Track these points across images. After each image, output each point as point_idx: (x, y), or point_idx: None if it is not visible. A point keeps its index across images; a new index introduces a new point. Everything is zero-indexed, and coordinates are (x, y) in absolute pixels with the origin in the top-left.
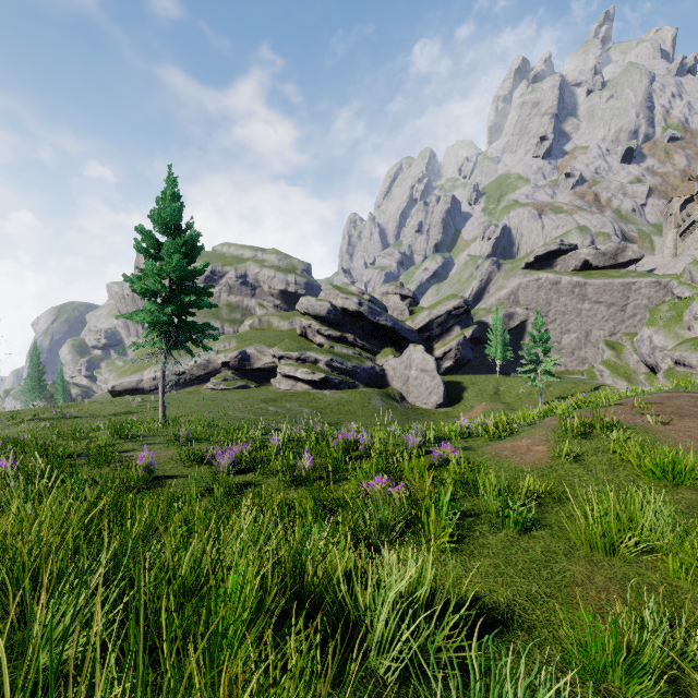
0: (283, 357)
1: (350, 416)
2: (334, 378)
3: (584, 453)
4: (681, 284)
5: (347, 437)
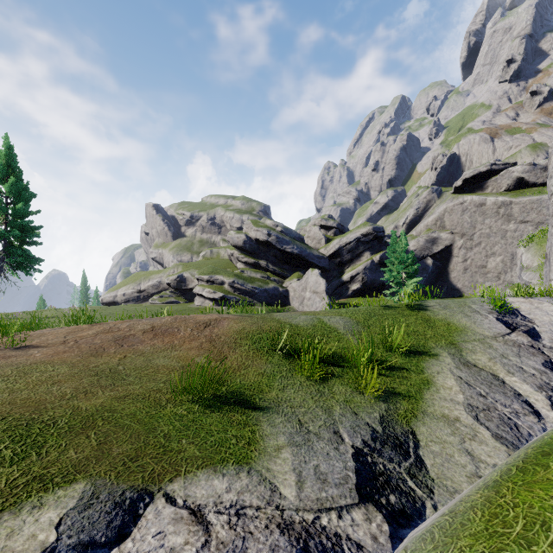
0: (198, 279)
1: None
2: (232, 297)
3: None
4: None
5: None
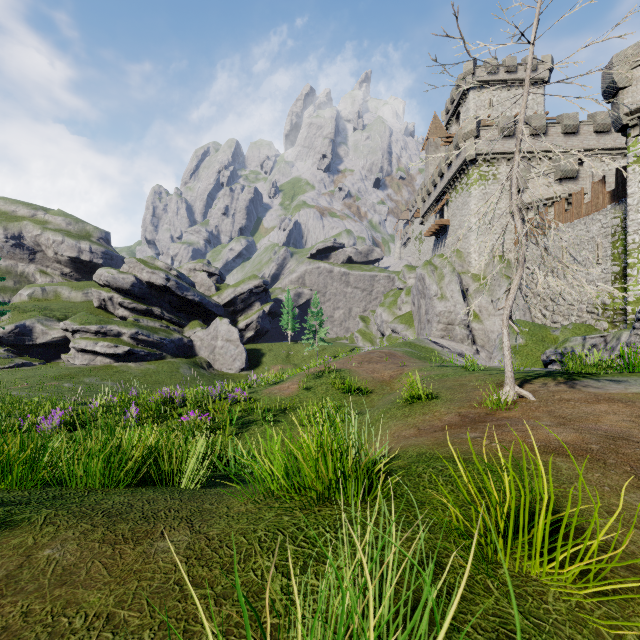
0: (78, 330)
1: (158, 385)
2: (140, 351)
3: (316, 386)
4: (399, 279)
5: (164, 395)
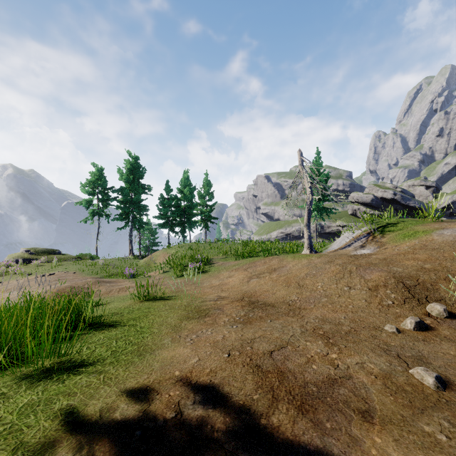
0: (345, 226)
1: None
2: None
3: None
4: None
5: None
